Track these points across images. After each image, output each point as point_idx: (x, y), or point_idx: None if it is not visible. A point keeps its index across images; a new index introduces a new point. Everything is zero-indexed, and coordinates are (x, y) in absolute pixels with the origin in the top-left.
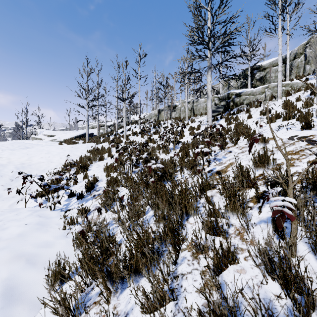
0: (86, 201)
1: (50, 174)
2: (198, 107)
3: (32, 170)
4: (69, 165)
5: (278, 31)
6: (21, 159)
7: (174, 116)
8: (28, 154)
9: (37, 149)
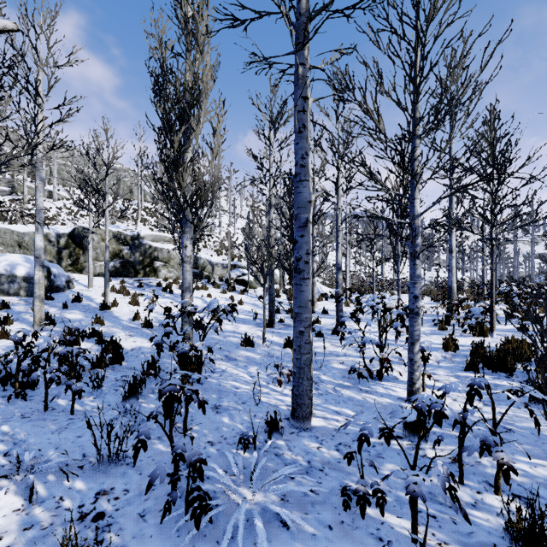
0: None
1: None
2: None
3: None
4: None
5: (56, 166)
6: None
7: None
8: None
9: None
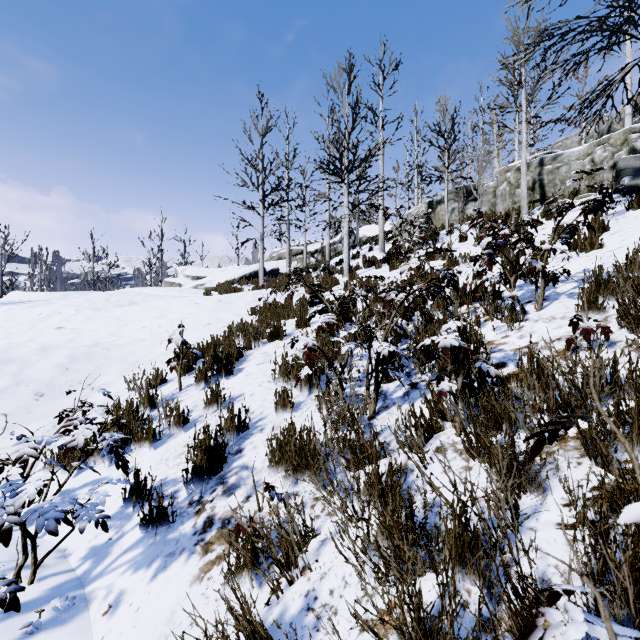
0: (165, 563)
1: (133, 380)
2: (560, 174)
3: (109, 362)
4: (189, 352)
5: None
6: (100, 333)
7: (474, 212)
8: (119, 319)
9: (145, 308)
